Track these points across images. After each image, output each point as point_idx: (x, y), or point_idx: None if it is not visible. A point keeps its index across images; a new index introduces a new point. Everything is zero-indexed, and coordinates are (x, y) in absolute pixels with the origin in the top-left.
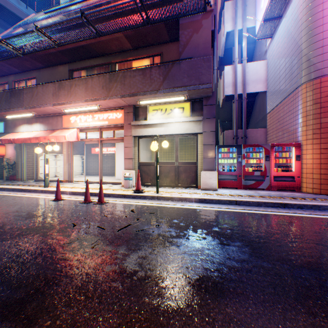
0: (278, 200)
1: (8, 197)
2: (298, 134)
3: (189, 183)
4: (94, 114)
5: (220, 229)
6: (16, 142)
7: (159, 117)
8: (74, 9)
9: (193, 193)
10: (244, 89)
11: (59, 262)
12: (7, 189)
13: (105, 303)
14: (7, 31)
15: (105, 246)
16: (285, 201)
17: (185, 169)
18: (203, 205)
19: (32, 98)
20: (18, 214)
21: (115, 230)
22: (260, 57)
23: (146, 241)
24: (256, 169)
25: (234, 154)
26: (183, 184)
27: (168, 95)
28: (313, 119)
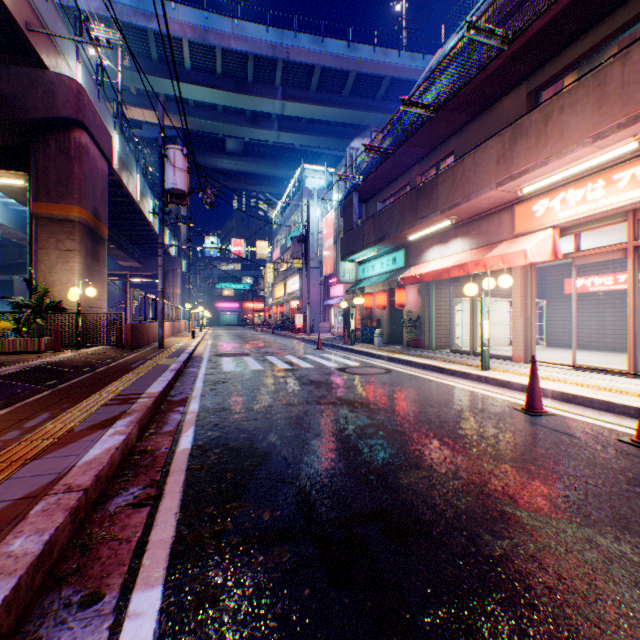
0: None
1: (421, 381)
2: None
3: None
4: (612, 172)
5: None
6: (422, 280)
7: None
8: None
9: None
10: None
11: None
12: (414, 365)
13: None
14: None
15: None
16: None
17: None
18: None
19: (450, 188)
20: (466, 438)
21: None
22: None
23: None
24: None
25: None
26: None
27: None
28: None
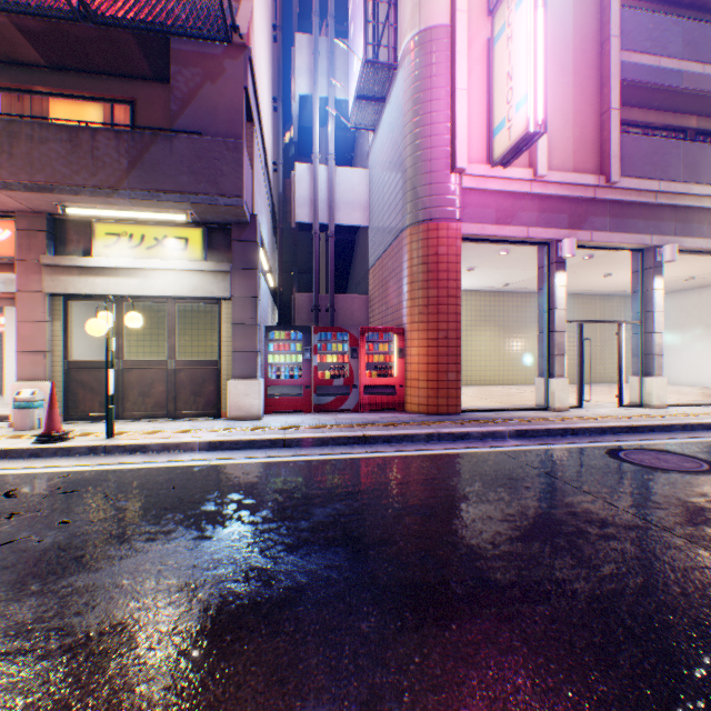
0: (358, 431)
1: None
2: (402, 311)
3: (203, 407)
4: None
5: (216, 507)
6: None
7: (125, 253)
8: None
9: (205, 430)
10: (332, 216)
11: None
12: None
13: None
14: None
15: None
16: (368, 431)
17: (193, 377)
18: (217, 455)
19: None
20: None
21: None
22: (362, 160)
23: (1, 572)
24: (338, 373)
25: (299, 344)
26: (189, 411)
27: (146, 204)
28: (420, 290)
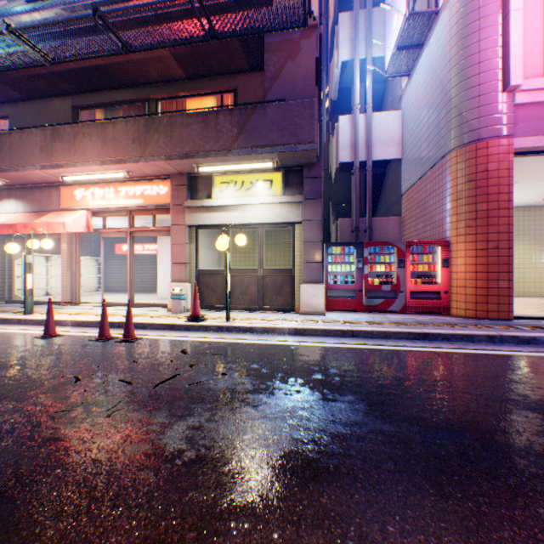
0: (415, 328)
1: None
2: (445, 226)
3: (281, 303)
4: (119, 185)
5: (324, 377)
6: None
7: (231, 195)
8: None
9: (287, 320)
10: (369, 154)
11: (46, 444)
12: None
13: (125, 506)
14: None
15: (131, 413)
16: (425, 329)
17: (274, 281)
18: (302, 338)
19: None
20: None
21: (150, 385)
22: (392, 104)
23: (203, 401)
24: (385, 280)
25: (352, 257)
26: (272, 306)
27: (247, 158)
28: (467, 205)
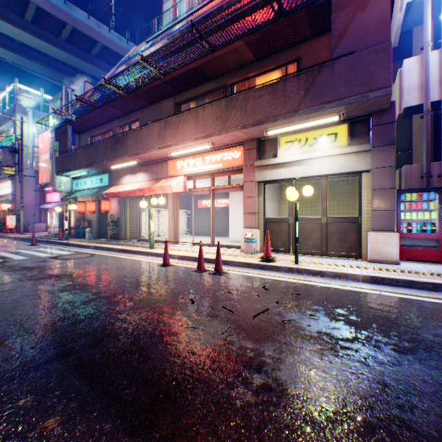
0: None
1: (114, 259)
2: None
3: (345, 250)
4: (204, 155)
5: (436, 337)
6: (120, 196)
7: (295, 152)
8: (178, 29)
9: (357, 267)
10: None
11: (186, 355)
12: (113, 250)
13: None
14: (111, 72)
15: (241, 340)
16: None
17: (338, 229)
18: (380, 287)
19: (136, 143)
20: (127, 281)
21: (248, 315)
22: None
23: (302, 341)
24: None
25: (432, 203)
26: (335, 252)
27: (312, 116)
28: None
